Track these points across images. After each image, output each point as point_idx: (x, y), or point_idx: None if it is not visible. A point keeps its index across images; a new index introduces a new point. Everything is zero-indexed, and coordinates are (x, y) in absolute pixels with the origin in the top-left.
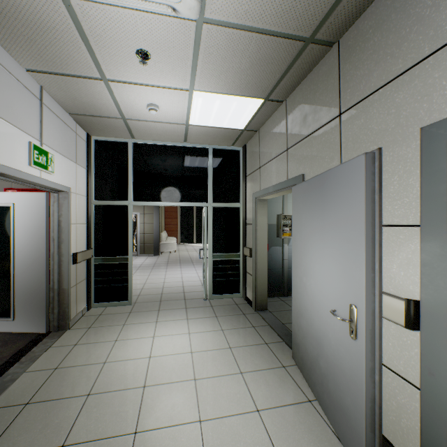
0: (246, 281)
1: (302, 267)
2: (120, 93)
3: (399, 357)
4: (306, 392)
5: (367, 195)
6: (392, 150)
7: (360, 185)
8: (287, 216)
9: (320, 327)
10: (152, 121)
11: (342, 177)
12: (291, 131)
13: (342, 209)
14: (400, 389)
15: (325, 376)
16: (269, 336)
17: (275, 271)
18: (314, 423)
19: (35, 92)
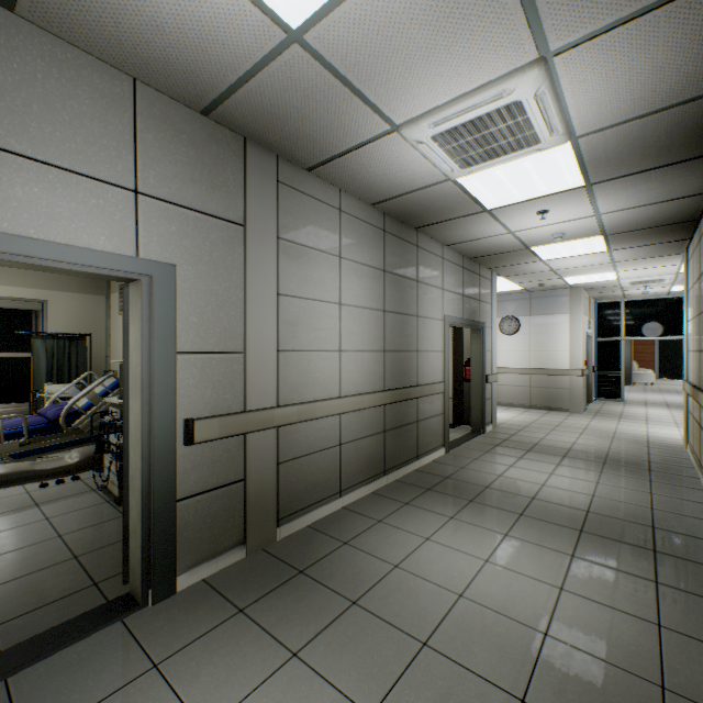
0: None
1: None
2: (627, 292)
3: None
4: None
5: None
6: None
7: None
8: None
9: None
10: (642, 293)
11: None
12: None
13: None
14: None
15: None
16: None
17: None
18: None
19: (588, 299)
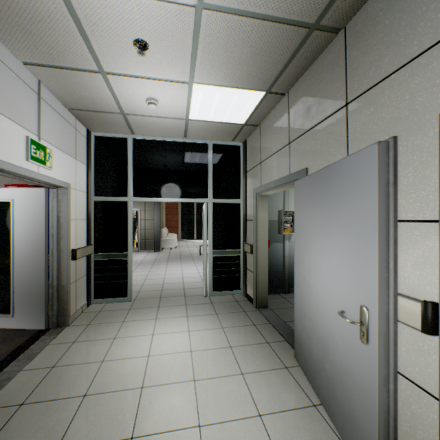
0: (247, 277)
1: (305, 265)
2: (118, 87)
3: (414, 364)
4: (310, 395)
5: (380, 188)
6: (405, 140)
7: (372, 177)
8: (288, 212)
9: (326, 328)
10: (152, 116)
11: (351, 169)
12: (294, 124)
13: (351, 203)
14: (415, 398)
15: (331, 381)
16: (270, 334)
17: (276, 268)
18: (320, 430)
19: (32, 86)
